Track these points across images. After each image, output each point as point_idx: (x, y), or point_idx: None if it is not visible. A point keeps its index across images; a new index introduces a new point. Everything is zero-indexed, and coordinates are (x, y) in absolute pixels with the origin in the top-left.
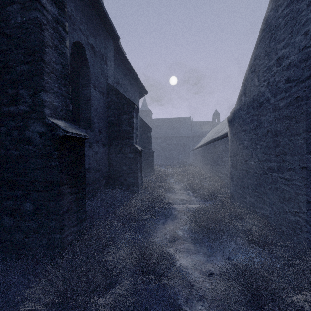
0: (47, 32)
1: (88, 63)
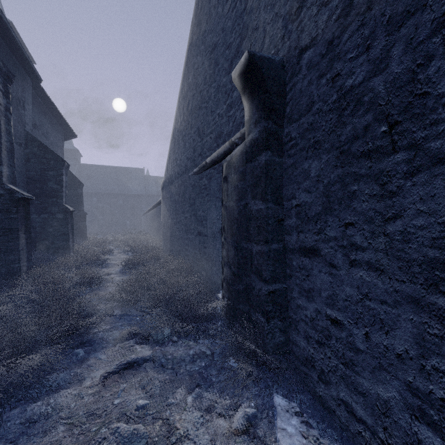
0: (2, 121)
1: None
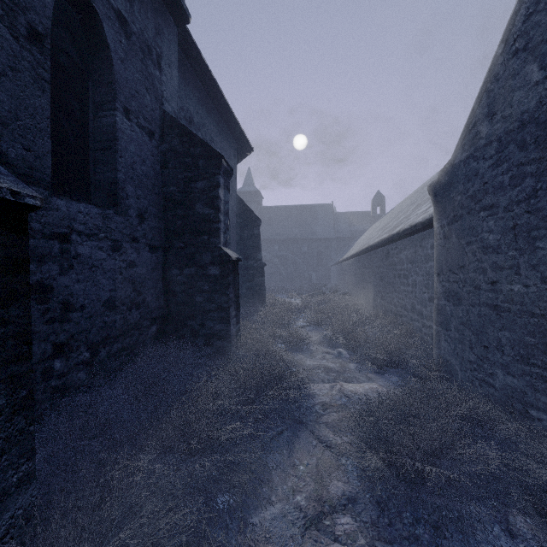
0: None
1: (110, 52)
